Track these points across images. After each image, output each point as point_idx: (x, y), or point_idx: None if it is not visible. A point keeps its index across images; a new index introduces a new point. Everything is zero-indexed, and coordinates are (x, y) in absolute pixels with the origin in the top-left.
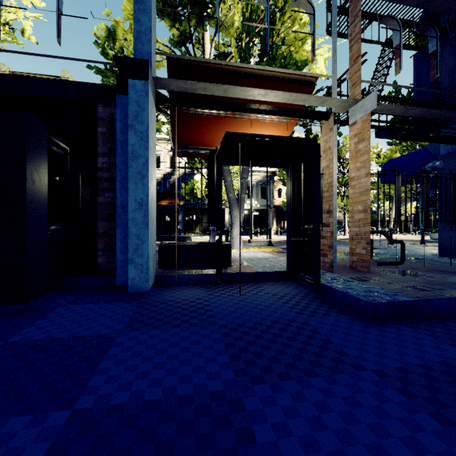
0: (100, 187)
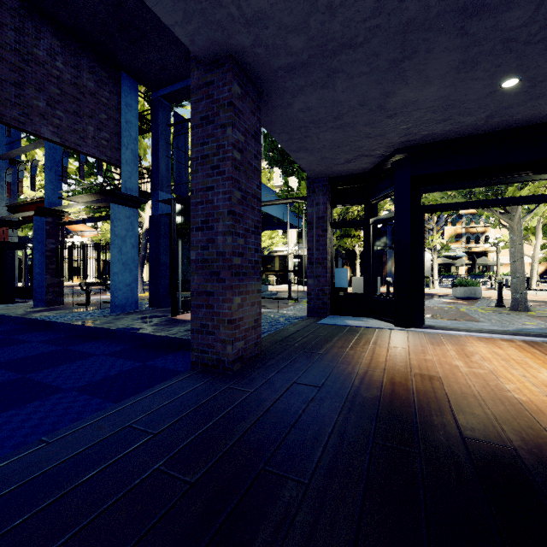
0: None
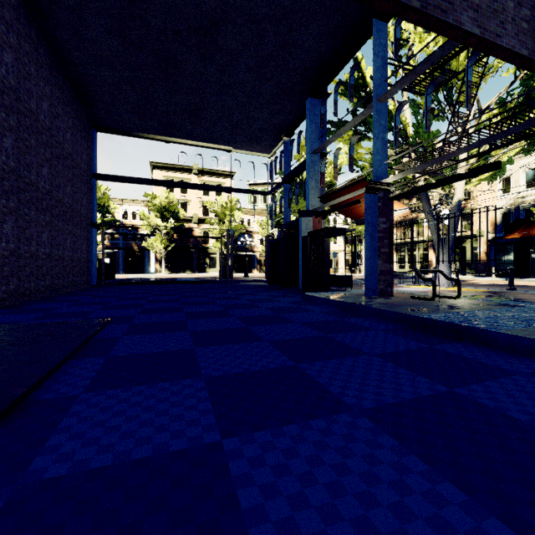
0: None
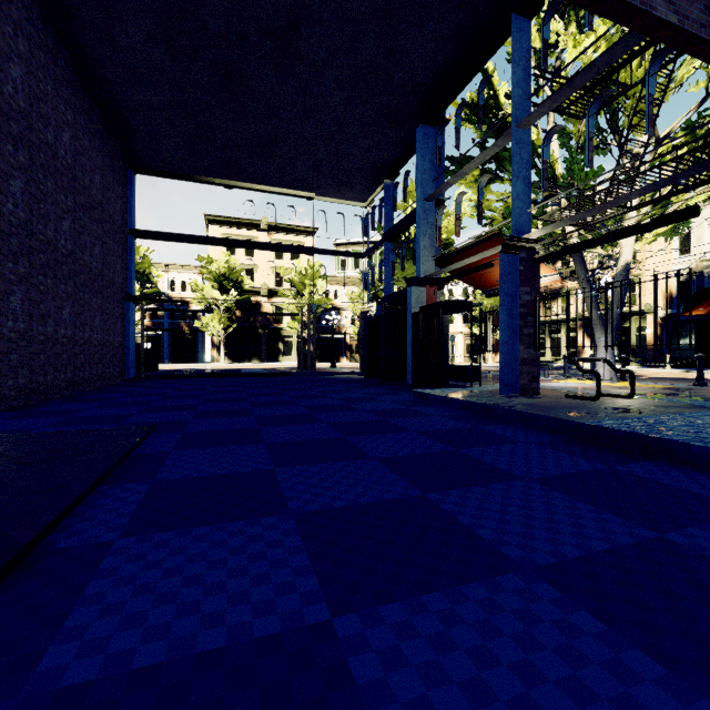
0: None
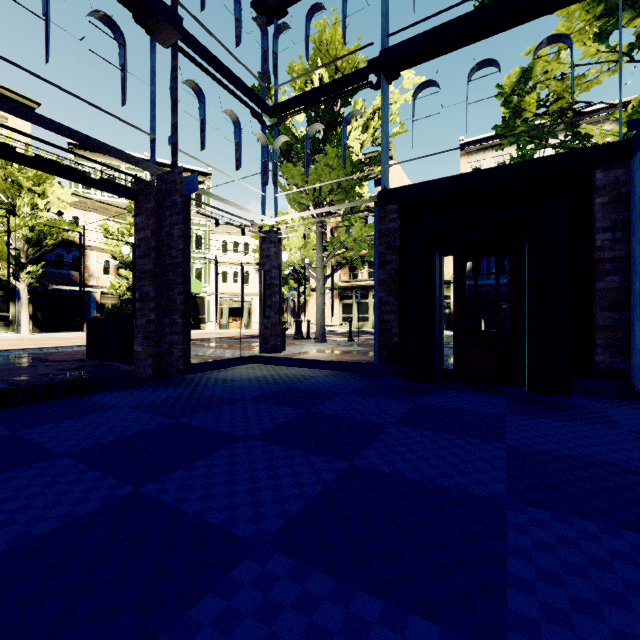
0: (598, 270)
